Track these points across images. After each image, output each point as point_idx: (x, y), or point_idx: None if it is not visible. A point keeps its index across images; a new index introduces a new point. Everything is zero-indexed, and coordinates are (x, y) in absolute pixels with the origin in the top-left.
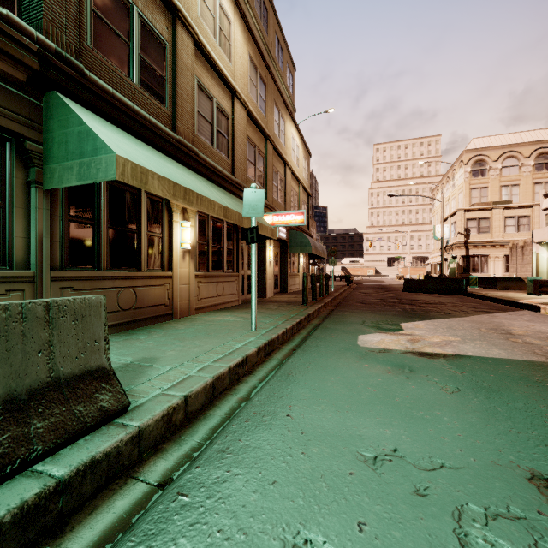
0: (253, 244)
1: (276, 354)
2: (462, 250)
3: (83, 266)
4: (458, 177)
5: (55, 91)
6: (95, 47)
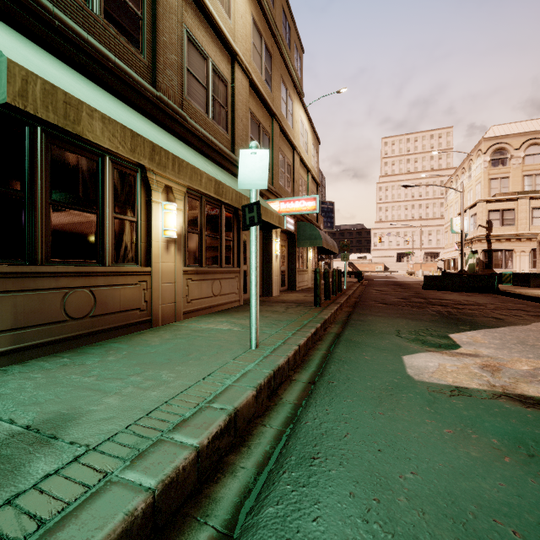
0: (253, 227)
1: (285, 393)
2: (484, 244)
3: (3, 258)
4: (475, 167)
5: None
6: None
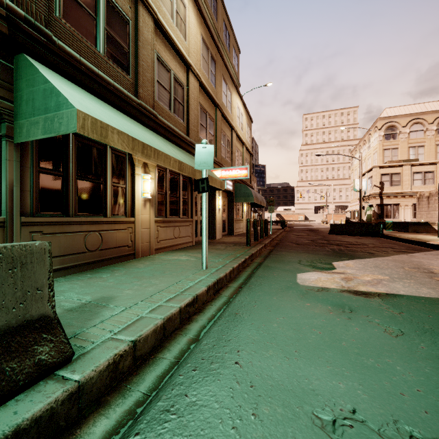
0: (204, 193)
1: (224, 292)
2: (377, 200)
3: (52, 213)
4: (373, 140)
5: (23, 53)
6: (64, 19)
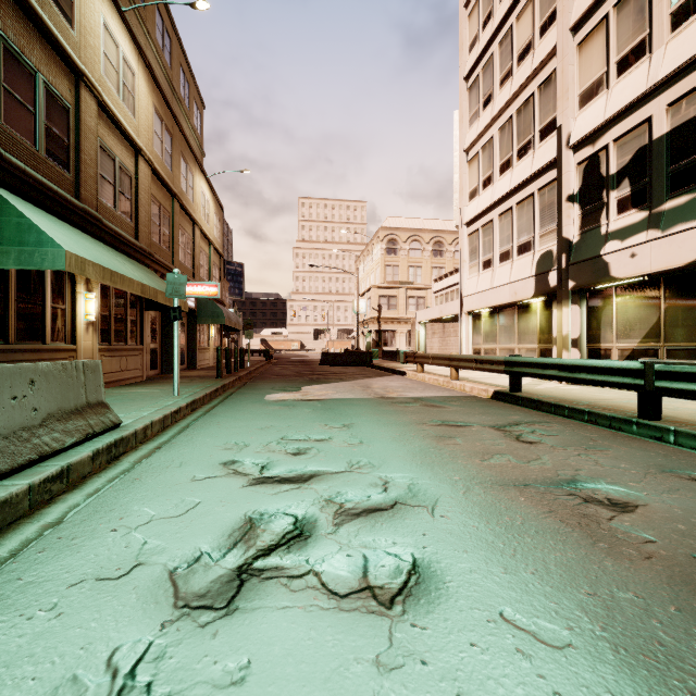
0: (176, 321)
1: (200, 410)
2: (376, 325)
3: None
4: (376, 252)
5: None
6: (4, 122)
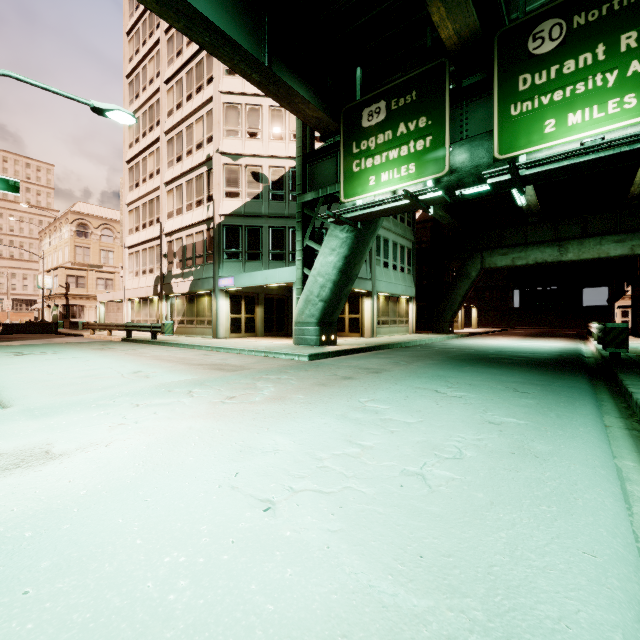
0: None
1: None
2: (64, 300)
3: None
4: (65, 232)
5: None
6: None
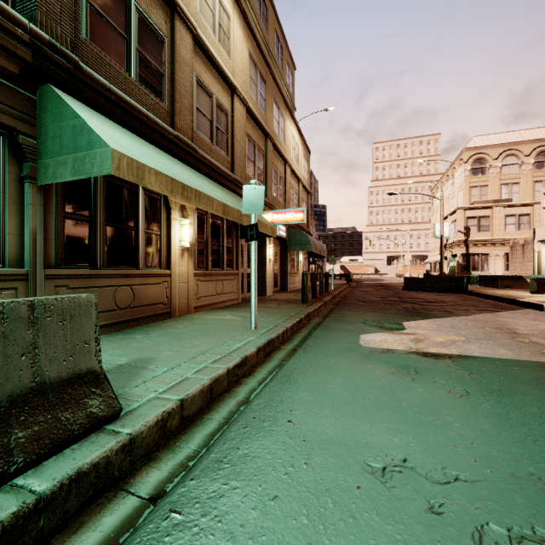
0: (253, 241)
1: (276, 354)
2: (462, 248)
3: (79, 264)
4: (458, 176)
5: (49, 84)
6: (91, 40)
